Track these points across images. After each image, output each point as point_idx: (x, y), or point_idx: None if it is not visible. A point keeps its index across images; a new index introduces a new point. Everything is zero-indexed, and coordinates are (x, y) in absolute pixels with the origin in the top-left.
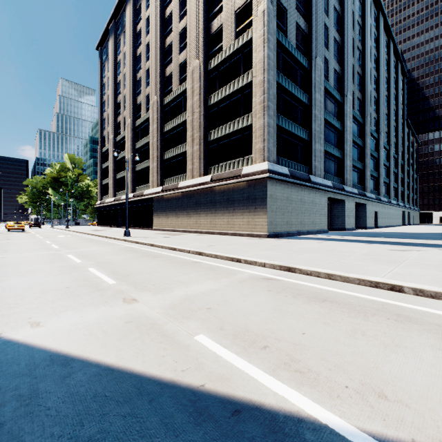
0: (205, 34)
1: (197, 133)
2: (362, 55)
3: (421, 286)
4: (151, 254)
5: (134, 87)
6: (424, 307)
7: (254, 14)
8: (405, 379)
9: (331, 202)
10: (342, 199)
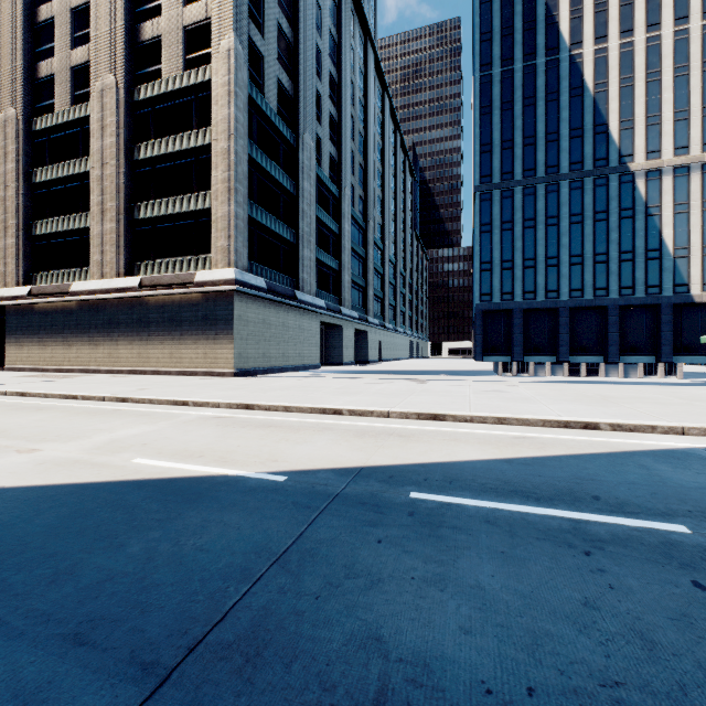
0: (128, 37)
1: (113, 202)
2: (364, 141)
3: (355, 408)
4: (28, 406)
5: None
6: (348, 422)
7: (215, 48)
8: (296, 454)
9: (327, 328)
10: (339, 325)
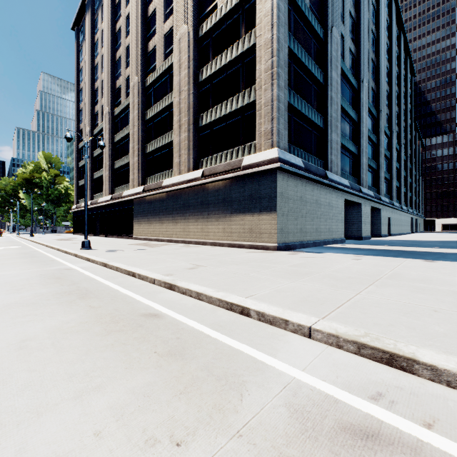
0: None
1: (186, 117)
2: (376, 41)
3: None
4: (82, 287)
5: (112, 69)
6: None
7: None
8: None
9: (345, 206)
10: (358, 203)
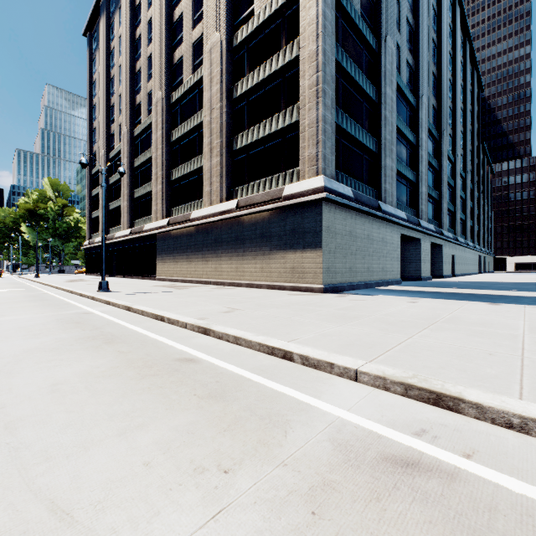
0: None
1: (218, 139)
2: (437, 51)
3: None
4: (106, 332)
5: (132, 82)
6: None
7: None
8: None
9: (402, 242)
10: (416, 238)
